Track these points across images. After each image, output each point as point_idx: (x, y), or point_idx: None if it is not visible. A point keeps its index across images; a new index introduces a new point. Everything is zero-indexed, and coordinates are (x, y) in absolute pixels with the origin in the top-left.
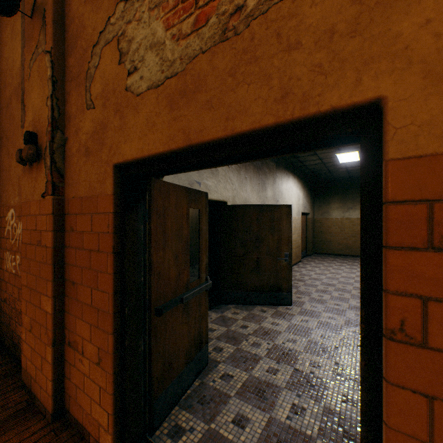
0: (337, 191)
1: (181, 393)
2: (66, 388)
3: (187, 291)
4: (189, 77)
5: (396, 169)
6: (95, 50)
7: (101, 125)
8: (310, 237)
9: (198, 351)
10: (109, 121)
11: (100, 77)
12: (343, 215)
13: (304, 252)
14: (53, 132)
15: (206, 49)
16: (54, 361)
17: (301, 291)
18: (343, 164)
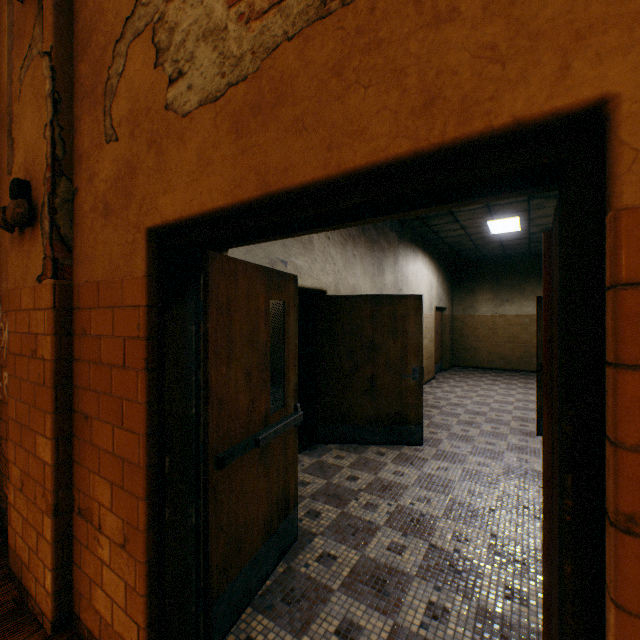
0: (486, 276)
1: (255, 586)
2: (75, 581)
3: (265, 427)
4: (266, 82)
5: (637, 225)
6: (119, 47)
7: (127, 167)
8: (447, 342)
9: (282, 520)
10: (139, 160)
11: (126, 91)
12: (496, 311)
13: (439, 364)
14: (54, 179)
15: (294, 33)
16: (56, 539)
17: (436, 422)
18: (496, 236)
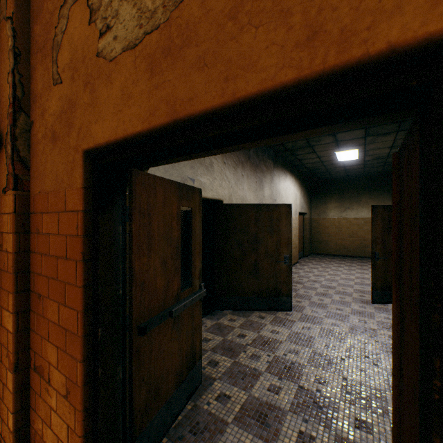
0: (334, 190)
1: (170, 422)
2: (31, 421)
3: (177, 302)
4: (174, 29)
5: None
6: (63, 11)
7: (69, 103)
8: (307, 237)
9: (190, 370)
10: (77, 97)
11: (68, 44)
12: (340, 215)
13: (301, 252)
14: (15, 114)
15: None
16: (16, 390)
17: (300, 294)
18: (342, 163)
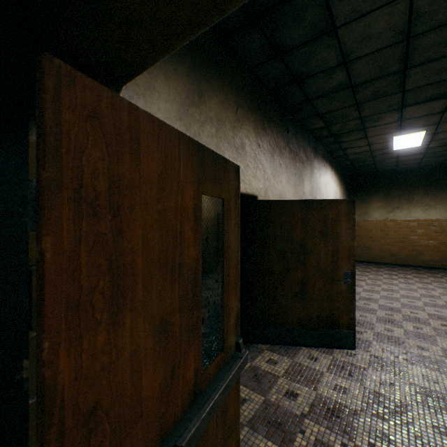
0: (379, 187)
1: None
2: None
3: (194, 399)
4: None
5: None
6: None
7: None
8: None
9: None
10: None
11: None
12: (387, 216)
13: None
14: None
15: None
16: None
17: (356, 319)
18: (396, 152)
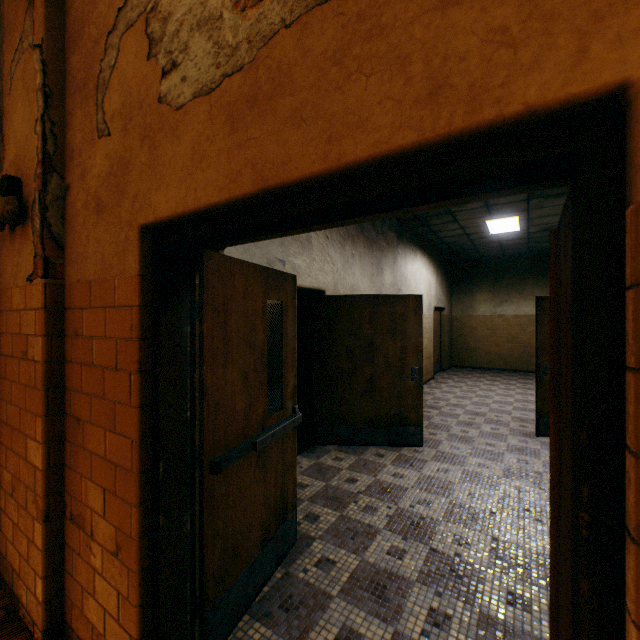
0: (485, 276)
1: (252, 593)
2: (66, 589)
3: (263, 430)
4: (262, 72)
5: None
6: (111, 39)
7: (120, 162)
8: (446, 342)
9: (280, 524)
10: (132, 155)
11: (119, 84)
12: (494, 311)
13: (438, 365)
14: (45, 176)
15: (292, 20)
16: (47, 546)
17: (435, 423)
18: (495, 236)
